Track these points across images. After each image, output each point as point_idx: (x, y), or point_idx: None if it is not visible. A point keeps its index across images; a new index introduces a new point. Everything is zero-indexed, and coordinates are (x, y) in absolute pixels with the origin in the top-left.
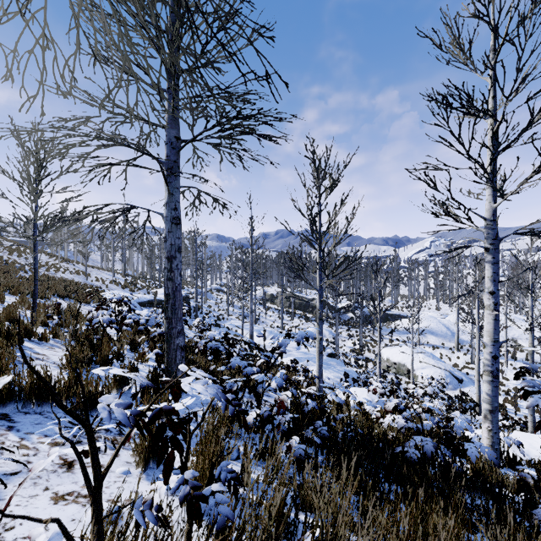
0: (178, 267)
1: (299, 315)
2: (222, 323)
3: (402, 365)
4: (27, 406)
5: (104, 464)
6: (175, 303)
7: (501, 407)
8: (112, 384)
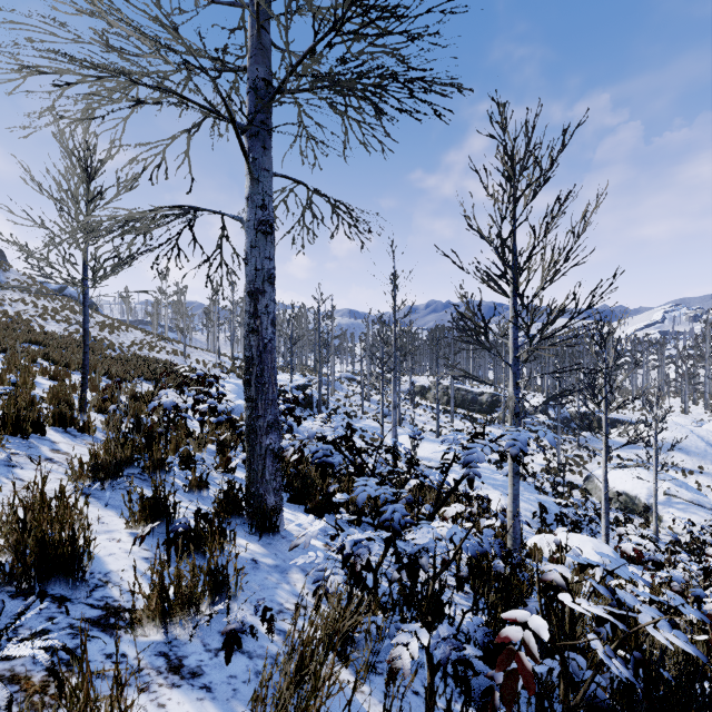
0: (268, 310)
1: (462, 416)
2: (354, 422)
3: (633, 497)
4: None
5: None
6: (262, 372)
7: None
8: (138, 514)
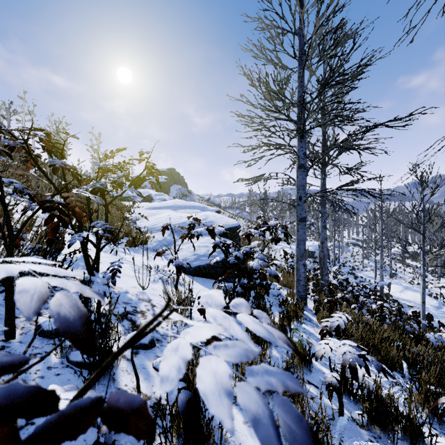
0: (325, 246)
1: None
2: (356, 272)
3: None
4: (286, 287)
5: (310, 302)
6: (324, 261)
7: None
8: None
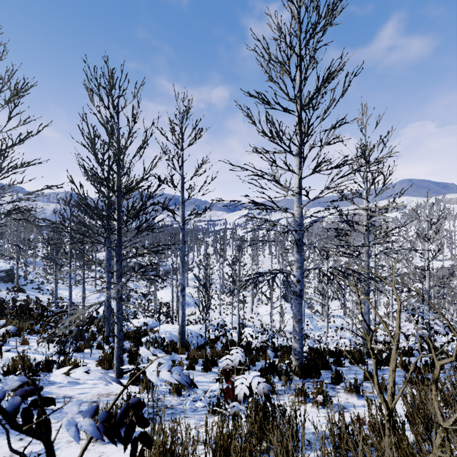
0: None
1: None
2: (45, 286)
3: (162, 300)
4: None
5: None
6: None
7: (193, 314)
8: None
